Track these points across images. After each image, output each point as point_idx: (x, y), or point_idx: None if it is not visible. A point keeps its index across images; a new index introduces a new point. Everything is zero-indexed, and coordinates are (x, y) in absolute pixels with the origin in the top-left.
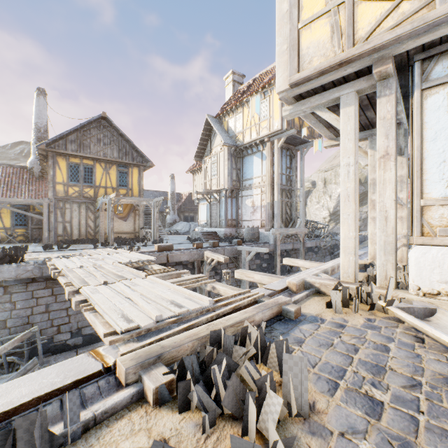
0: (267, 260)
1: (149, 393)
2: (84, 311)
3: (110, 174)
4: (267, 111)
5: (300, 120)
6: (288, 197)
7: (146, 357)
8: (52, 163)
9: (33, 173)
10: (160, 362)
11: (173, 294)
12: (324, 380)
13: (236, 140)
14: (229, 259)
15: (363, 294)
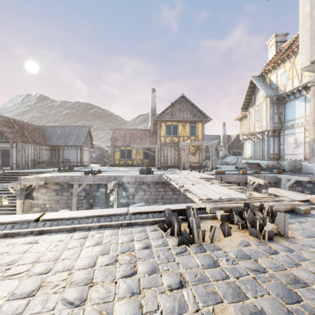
0: (310, 188)
1: (218, 216)
2: (188, 193)
3: (185, 128)
4: None
5: None
6: None
7: (216, 206)
8: (159, 126)
9: (150, 132)
10: (222, 210)
11: (226, 191)
12: (306, 234)
13: (277, 90)
14: (269, 184)
15: None
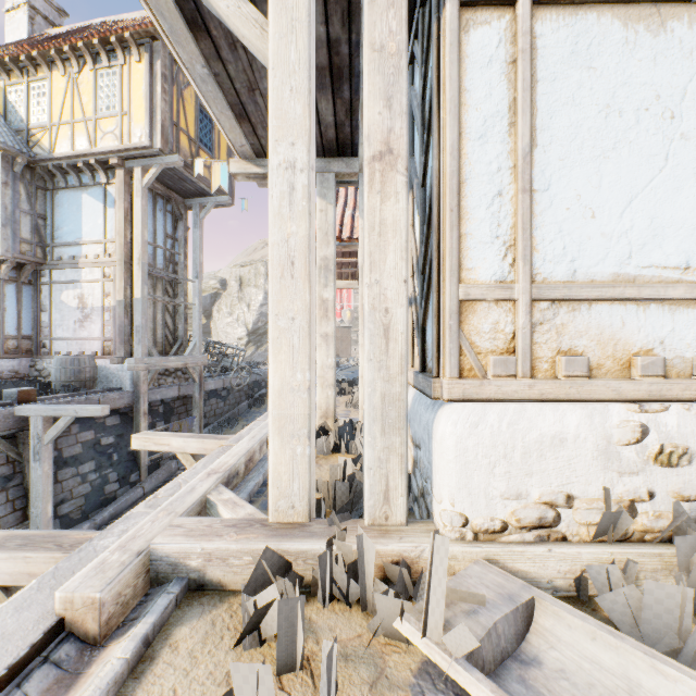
0: (117, 429)
1: None
2: None
3: None
4: (117, 98)
5: (193, 144)
6: (171, 295)
7: None
8: None
9: None
10: None
11: None
12: None
13: (31, 142)
14: None
15: (339, 570)
